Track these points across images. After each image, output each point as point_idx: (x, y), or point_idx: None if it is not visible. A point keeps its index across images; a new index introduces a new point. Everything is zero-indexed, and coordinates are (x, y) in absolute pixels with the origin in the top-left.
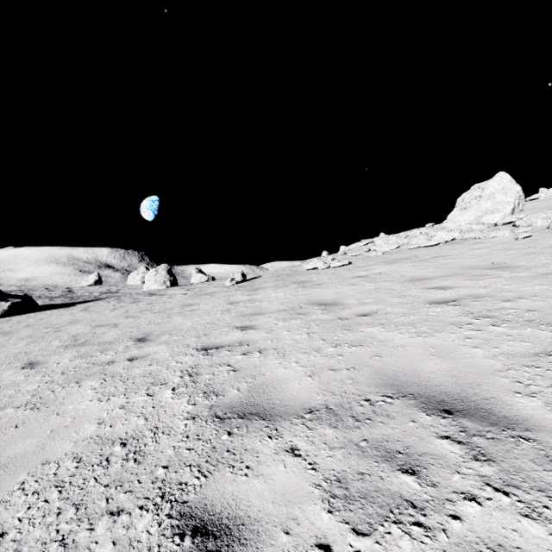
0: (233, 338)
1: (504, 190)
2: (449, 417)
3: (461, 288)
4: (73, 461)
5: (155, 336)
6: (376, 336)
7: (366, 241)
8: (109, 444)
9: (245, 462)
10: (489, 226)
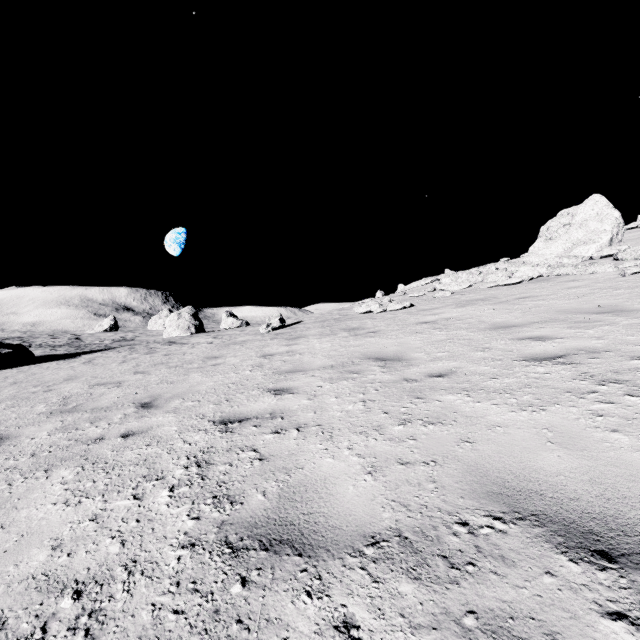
0: (263, 406)
1: (600, 216)
2: (612, 567)
3: (565, 339)
4: None
5: (164, 401)
6: (460, 409)
7: (429, 279)
8: (55, 593)
9: None
10: (583, 260)
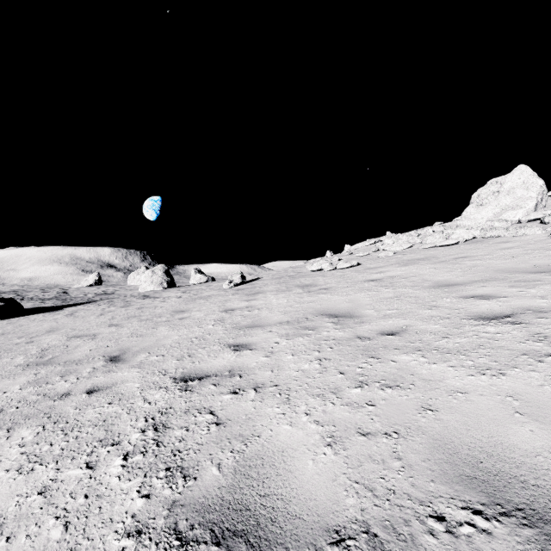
0: (222, 363)
1: (526, 184)
2: None
3: (509, 298)
4: None
5: (131, 355)
6: (417, 371)
7: (372, 241)
8: None
9: None
10: (513, 223)
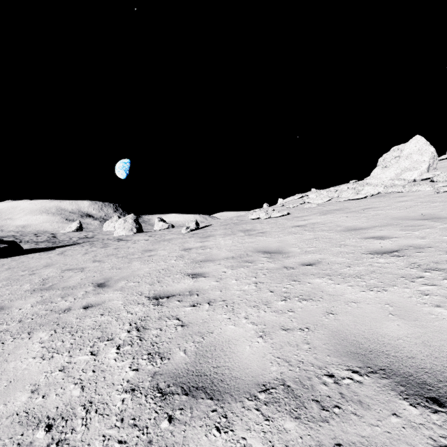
0: (184, 286)
1: (420, 151)
2: (442, 410)
3: (398, 238)
4: None
5: (114, 282)
6: (325, 289)
7: (300, 195)
8: (33, 426)
9: None
10: (409, 181)
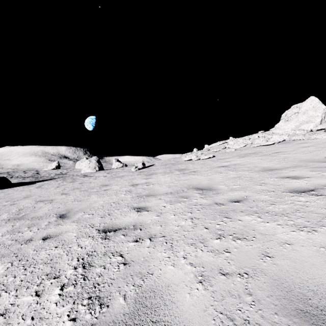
0: (129, 220)
1: (315, 108)
2: None
3: (311, 178)
4: None
5: (73, 213)
6: (256, 227)
7: (221, 142)
8: None
9: None
10: (307, 131)
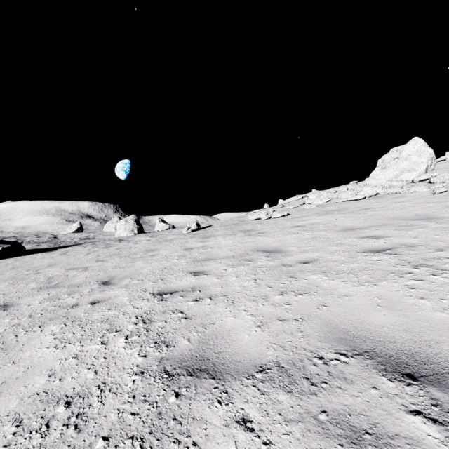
0: (186, 283)
1: (419, 152)
2: (414, 383)
3: (392, 237)
4: (13, 424)
5: (118, 280)
6: (320, 284)
7: (300, 196)
8: (53, 403)
9: (192, 436)
10: (407, 183)
